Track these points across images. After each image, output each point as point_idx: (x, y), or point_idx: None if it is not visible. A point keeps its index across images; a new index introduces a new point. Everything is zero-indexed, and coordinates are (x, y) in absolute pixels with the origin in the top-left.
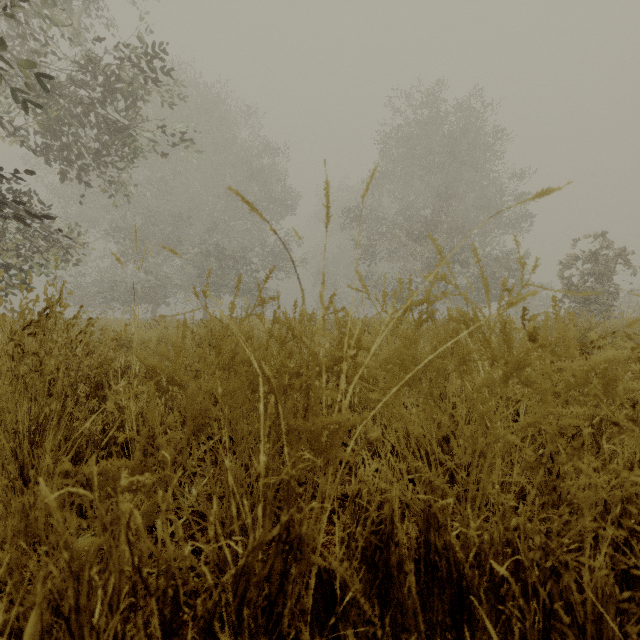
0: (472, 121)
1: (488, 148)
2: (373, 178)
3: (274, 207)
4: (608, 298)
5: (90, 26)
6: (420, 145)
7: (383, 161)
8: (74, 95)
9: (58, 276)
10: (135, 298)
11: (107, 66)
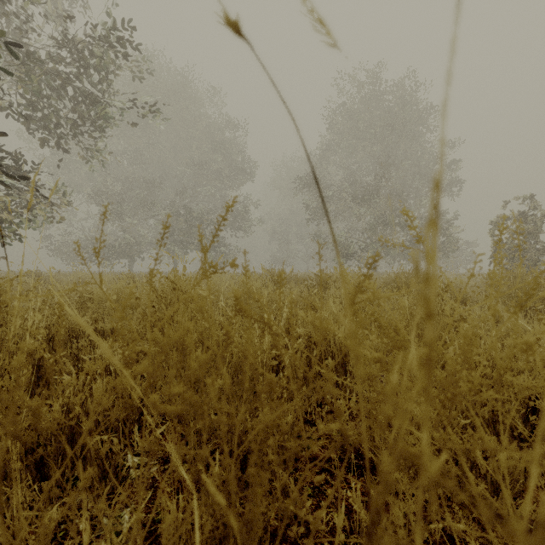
0: (409, 98)
1: (423, 122)
2: (321, 149)
3: (235, 175)
4: (535, 254)
5: (71, 12)
6: (363, 119)
7: (330, 134)
8: (54, 70)
9: (47, 235)
10: (114, 254)
11: (82, 42)
